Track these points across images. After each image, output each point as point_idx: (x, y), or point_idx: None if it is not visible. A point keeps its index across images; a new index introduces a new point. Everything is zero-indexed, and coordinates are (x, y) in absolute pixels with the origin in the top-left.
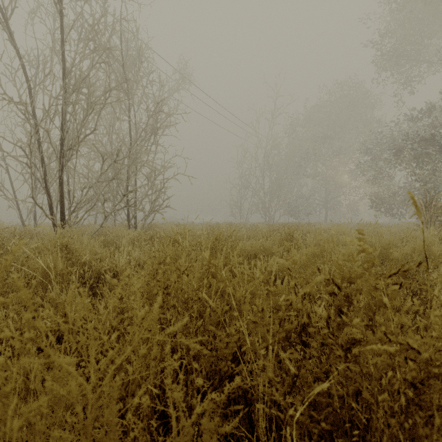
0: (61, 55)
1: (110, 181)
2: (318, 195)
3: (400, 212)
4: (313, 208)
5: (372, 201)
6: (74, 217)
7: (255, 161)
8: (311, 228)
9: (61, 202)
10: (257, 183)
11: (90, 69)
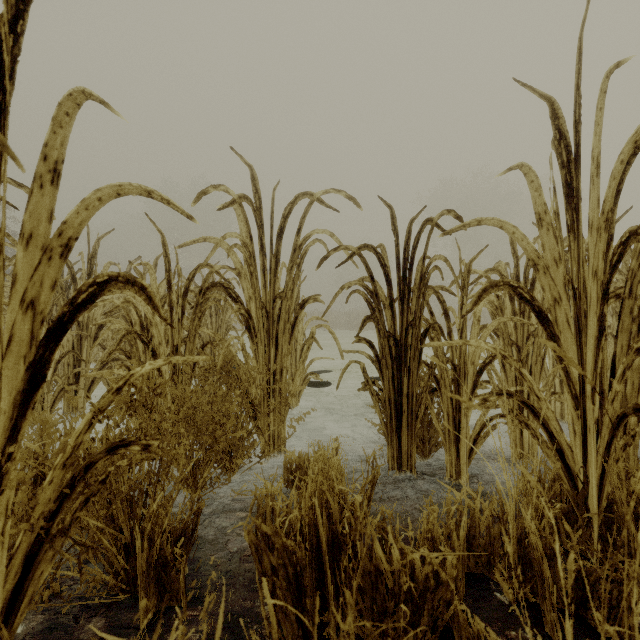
0: None
1: None
2: None
3: None
4: None
5: None
6: None
7: None
8: None
9: None
10: None
11: None
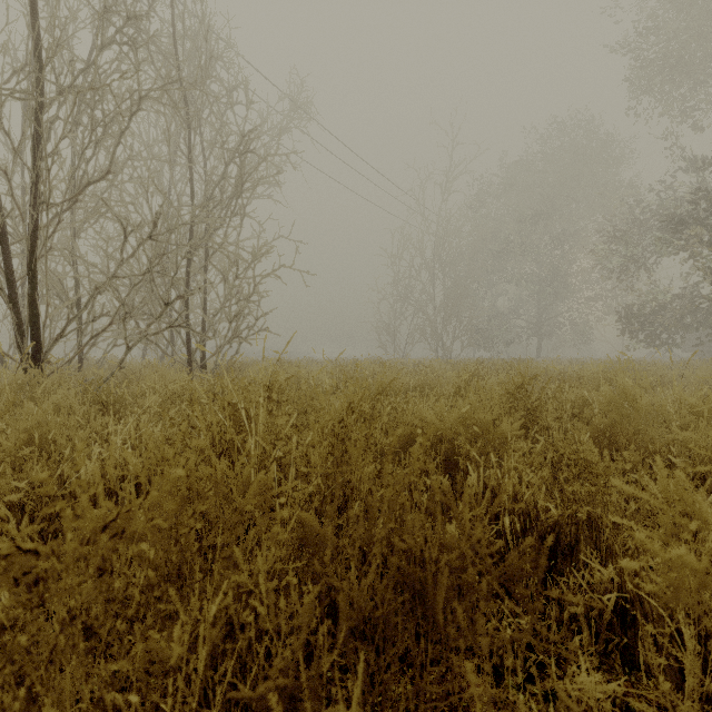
0: (32, 13)
1: (144, 278)
2: (524, 312)
3: (673, 340)
4: (516, 334)
5: (625, 321)
6: (88, 349)
7: (419, 254)
8: (537, 369)
9: (31, 317)
10: (424, 291)
11: (100, 50)
